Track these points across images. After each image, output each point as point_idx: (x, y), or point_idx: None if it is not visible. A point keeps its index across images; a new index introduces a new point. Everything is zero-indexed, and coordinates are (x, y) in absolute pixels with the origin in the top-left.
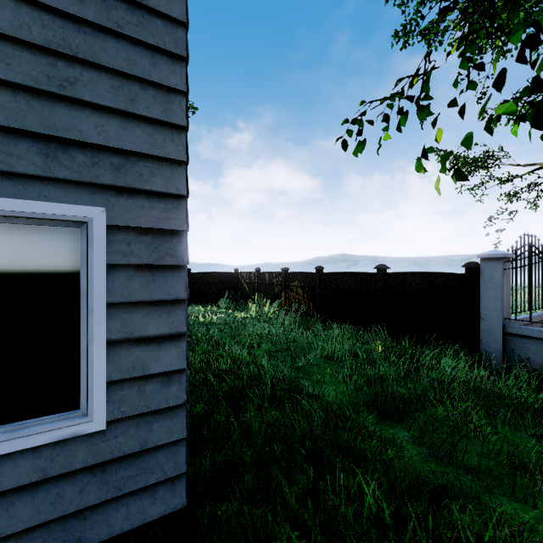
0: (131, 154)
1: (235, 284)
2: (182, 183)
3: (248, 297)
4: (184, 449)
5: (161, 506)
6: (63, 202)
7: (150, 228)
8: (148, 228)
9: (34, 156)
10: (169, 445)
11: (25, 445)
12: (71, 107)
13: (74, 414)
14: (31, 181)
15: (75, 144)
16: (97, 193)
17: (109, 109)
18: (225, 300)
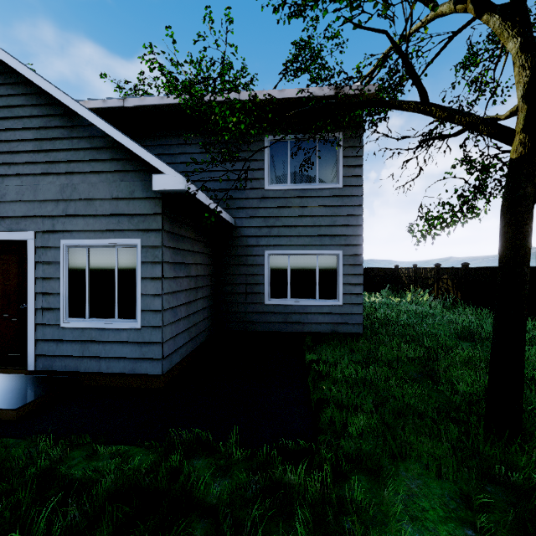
0: (348, 235)
1: (395, 278)
2: (361, 241)
3: (406, 288)
4: (362, 317)
5: (356, 330)
6: (334, 250)
7: (353, 254)
8: (352, 254)
9: (328, 240)
10: (358, 314)
11: (327, 304)
12: (335, 227)
13: (335, 300)
14: (328, 246)
15: (336, 236)
16: (341, 246)
17: (343, 225)
18: (386, 290)
